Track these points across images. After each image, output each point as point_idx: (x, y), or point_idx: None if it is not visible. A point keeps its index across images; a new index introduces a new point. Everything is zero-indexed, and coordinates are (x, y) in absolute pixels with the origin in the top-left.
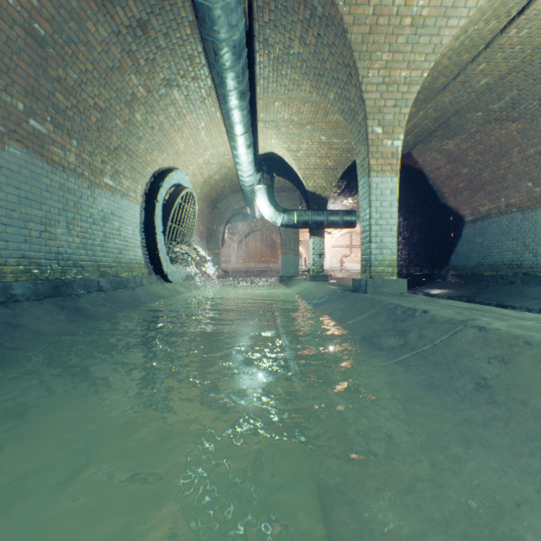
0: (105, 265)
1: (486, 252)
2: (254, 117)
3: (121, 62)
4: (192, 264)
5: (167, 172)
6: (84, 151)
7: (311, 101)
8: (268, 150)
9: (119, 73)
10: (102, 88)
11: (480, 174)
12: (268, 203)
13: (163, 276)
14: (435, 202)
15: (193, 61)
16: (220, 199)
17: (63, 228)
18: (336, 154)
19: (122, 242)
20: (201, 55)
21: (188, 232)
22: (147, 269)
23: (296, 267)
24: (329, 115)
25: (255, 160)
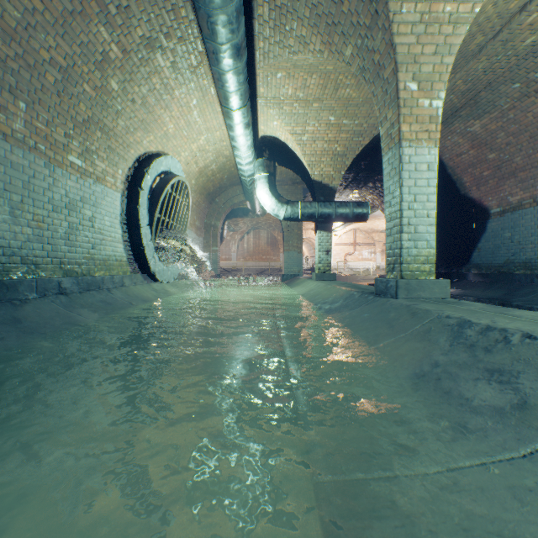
0: (71, 261)
1: (517, 248)
2: (254, 93)
3: (83, 5)
4: (187, 261)
5: (155, 157)
6: (37, 118)
7: (320, 70)
8: (269, 135)
9: (83, 22)
10: (60, 38)
11: (511, 159)
12: (269, 193)
13: (150, 275)
14: (454, 193)
15: (179, 14)
16: (218, 193)
17: (5, 214)
18: (345, 137)
19: (95, 235)
20: (187, 5)
21: (180, 226)
22: (130, 267)
23: (299, 265)
24: (339, 89)
25: (255, 147)
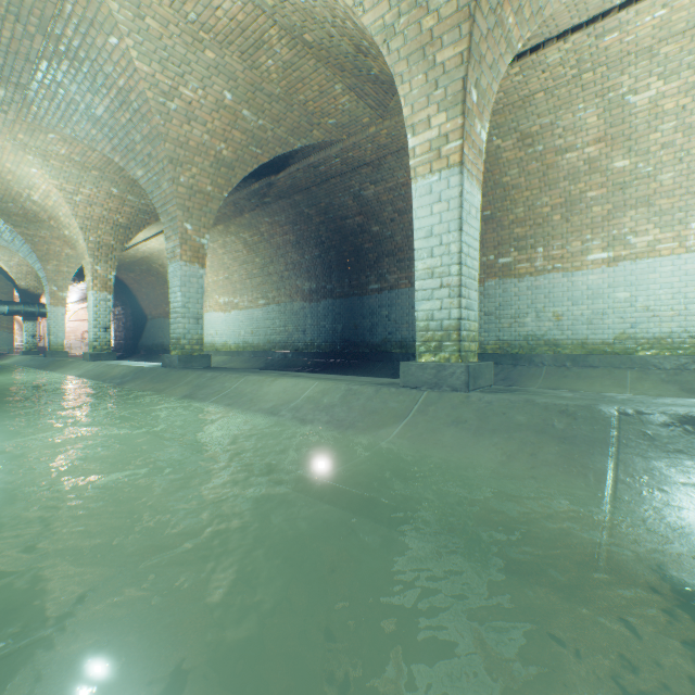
0: None
1: (156, 337)
2: None
3: None
4: None
5: None
6: None
7: None
8: None
9: None
10: None
11: (151, 294)
12: None
13: None
14: (137, 303)
15: None
16: None
17: None
18: None
19: None
20: None
21: None
22: None
23: (11, 344)
24: None
25: None
